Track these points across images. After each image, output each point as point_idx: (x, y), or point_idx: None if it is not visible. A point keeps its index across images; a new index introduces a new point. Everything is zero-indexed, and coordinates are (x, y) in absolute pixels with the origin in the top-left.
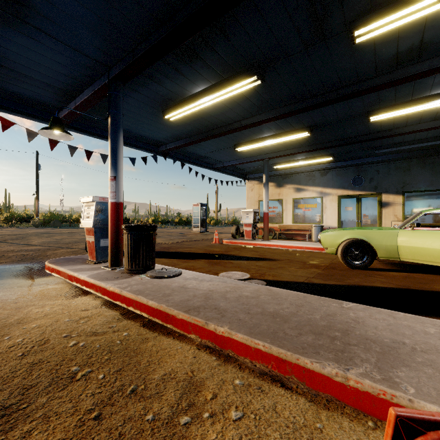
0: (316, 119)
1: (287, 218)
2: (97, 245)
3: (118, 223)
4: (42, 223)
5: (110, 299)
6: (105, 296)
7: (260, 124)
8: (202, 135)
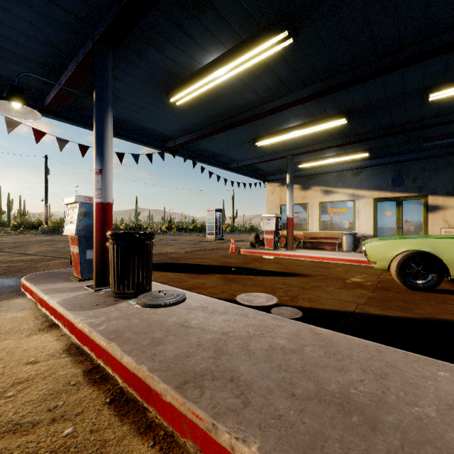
0: (357, 100)
1: (312, 224)
2: (82, 257)
3: (105, 230)
4: (51, 230)
5: (78, 340)
6: (73, 335)
7: (286, 107)
8: (216, 125)
